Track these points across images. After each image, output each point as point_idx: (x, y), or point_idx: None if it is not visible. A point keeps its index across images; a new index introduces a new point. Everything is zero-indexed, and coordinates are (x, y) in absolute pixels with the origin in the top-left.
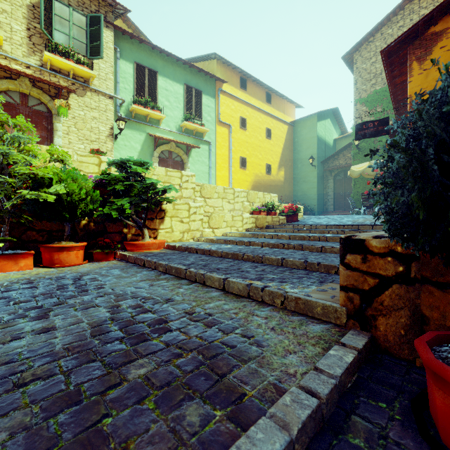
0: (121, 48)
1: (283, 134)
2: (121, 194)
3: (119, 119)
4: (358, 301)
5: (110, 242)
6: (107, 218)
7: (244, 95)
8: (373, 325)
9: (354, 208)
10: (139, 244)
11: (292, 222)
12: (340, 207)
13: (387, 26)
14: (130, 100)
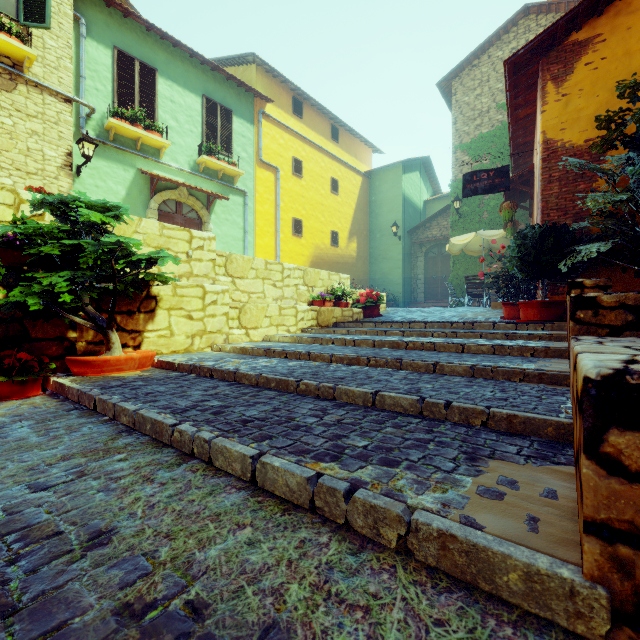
0: (88, 19)
1: (356, 189)
2: (60, 264)
3: (82, 140)
4: None
5: (33, 359)
6: (28, 311)
7: (298, 126)
8: None
9: (454, 297)
10: (98, 361)
11: (371, 318)
12: (433, 296)
13: (496, 46)
14: (106, 110)
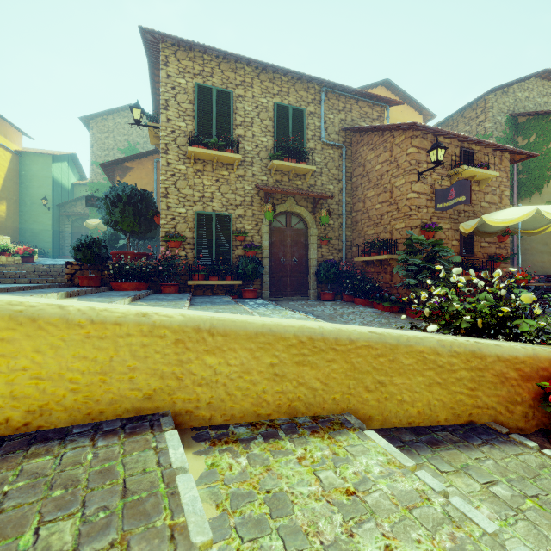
0: None
1: (5, 162)
2: None
3: None
4: (71, 276)
5: None
6: None
7: None
8: (74, 281)
9: None
10: None
11: (28, 263)
12: None
13: (118, 115)
14: None
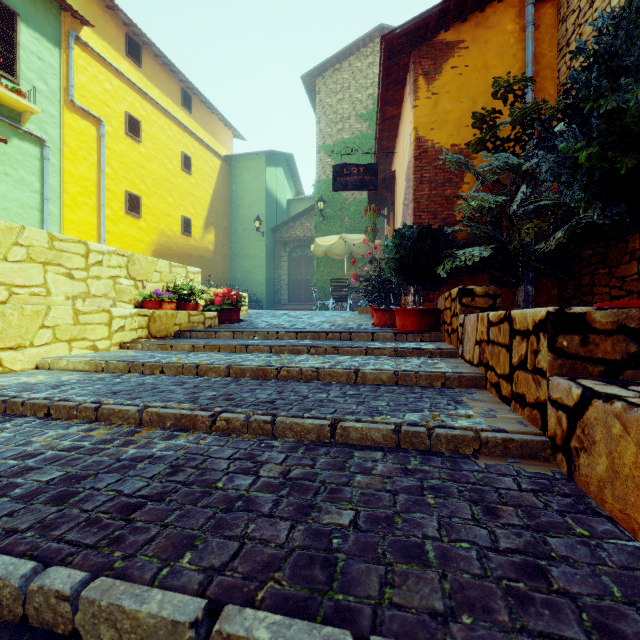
0: None
1: (213, 173)
2: None
3: None
4: None
5: None
6: None
7: (135, 74)
8: None
9: (319, 300)
10: None
11: (229, 323)
12: (297, 298)
13: (356, 56)
14: None
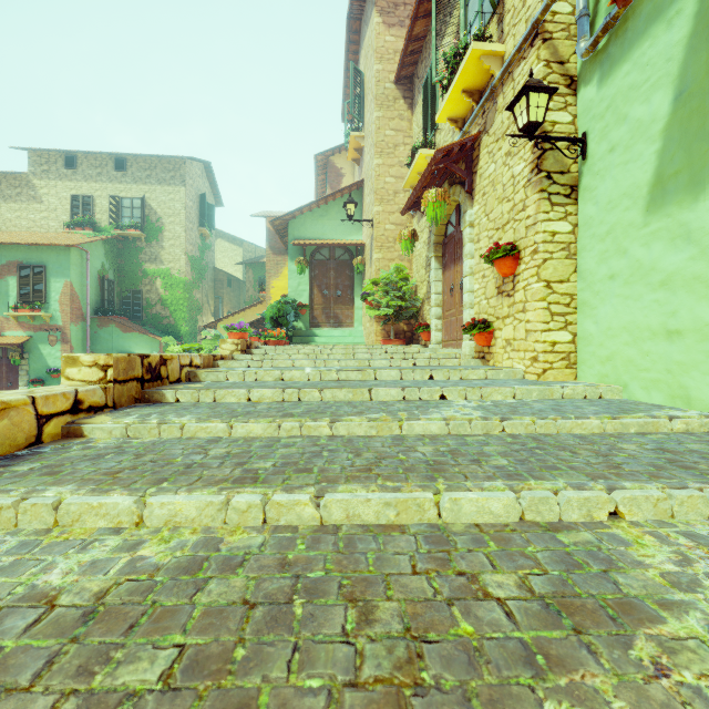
0: None
1: None
2: None
3: (511, 108)
4: None
5: None
6: None
7: None
8: None
9: None
10: None
11: None
12: None
13: None
14: None
